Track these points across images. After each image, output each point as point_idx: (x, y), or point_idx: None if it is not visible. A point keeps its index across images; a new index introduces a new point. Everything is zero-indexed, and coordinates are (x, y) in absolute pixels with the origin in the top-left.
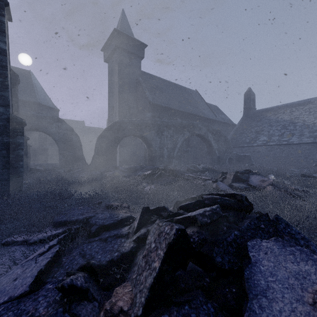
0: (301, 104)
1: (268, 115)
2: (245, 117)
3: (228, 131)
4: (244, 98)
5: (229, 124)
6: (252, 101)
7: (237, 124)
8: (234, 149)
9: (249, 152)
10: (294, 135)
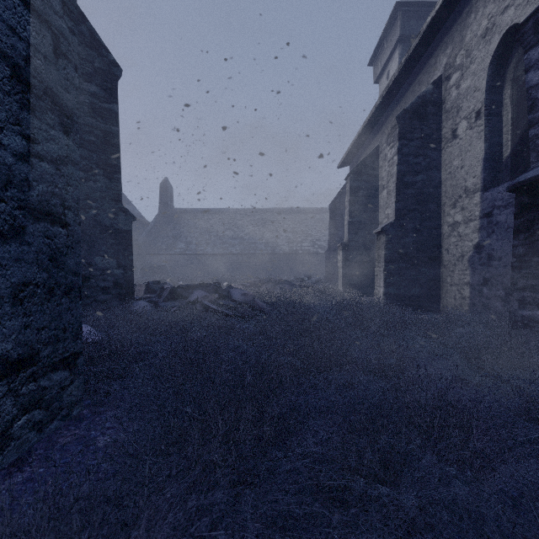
0: (216, 212)
1: (187, 218)
2: (162, 215)
3: (139, 230)
4: (160, 189)
5: (139, 221)
6: (170, 196)
7: (152, 222)
8: (147, 257)
9: (166, 262)
10: (209, 245)
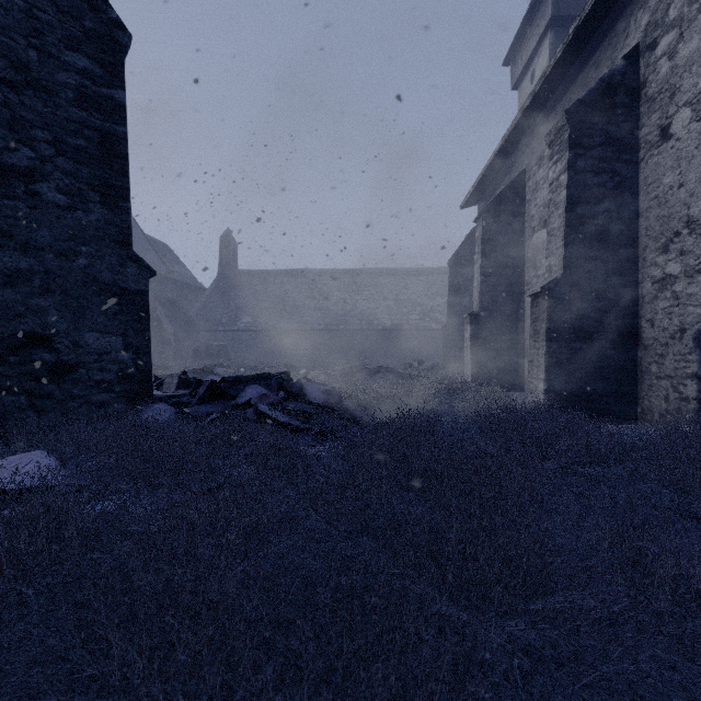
0: (294, 275)
1: (254, 282)
2: (222, 279)
3: (192, 299)
4: (220, 245)
5: (193, 287)
6: (233, 253)
7: (209, 289)
8: (202, 335)
9: (227, 340)
10: (284, 318)
